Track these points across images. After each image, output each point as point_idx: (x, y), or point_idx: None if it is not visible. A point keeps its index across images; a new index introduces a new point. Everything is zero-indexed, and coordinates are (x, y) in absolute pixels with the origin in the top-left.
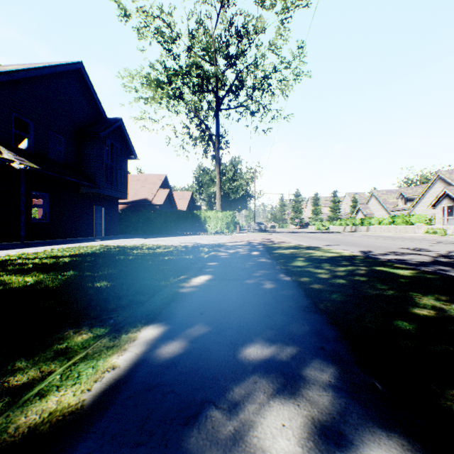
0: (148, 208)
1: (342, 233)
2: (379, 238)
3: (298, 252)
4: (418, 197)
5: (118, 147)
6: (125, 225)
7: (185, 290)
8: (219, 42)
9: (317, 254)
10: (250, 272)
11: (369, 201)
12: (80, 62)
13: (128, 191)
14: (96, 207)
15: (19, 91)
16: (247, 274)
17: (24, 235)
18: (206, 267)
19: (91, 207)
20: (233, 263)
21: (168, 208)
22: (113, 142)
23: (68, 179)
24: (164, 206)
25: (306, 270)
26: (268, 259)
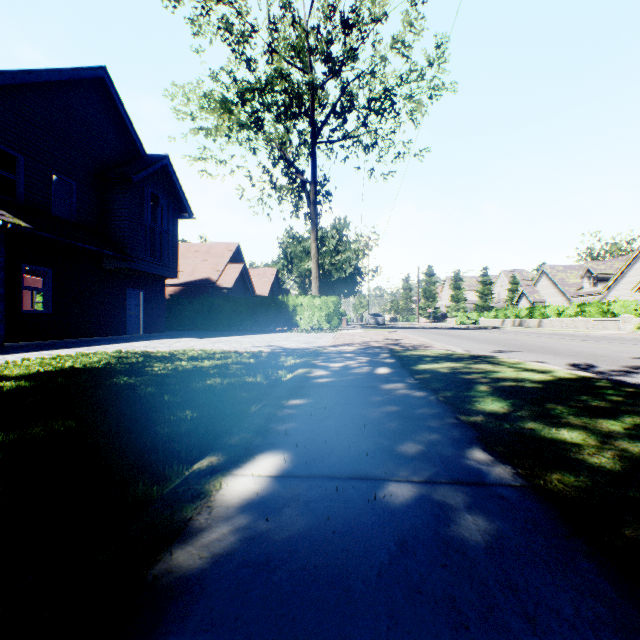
0: (211, 292)
1: (502, 329)
2: (571, 338)
3: (465, 370)
4: (615, 275)
5: (162, 200)
6: (176, 318)
7: (175, 560)
8: (316, 35)
9: (505, 374)
10: (389, 436)
11: (537, 282)
12: (102, 68)
13: (183, 267)
14: (130, 290)
15: (0, 107)
16: (382, 446)
17: (4, 334)
18: (279, 414)
19: (121, 290)
20: (341, 401)
21: (241, 292)
22: (154, 192)
23: (80, 246)
24: (235, 289)
25: (529, 432)
26: (415, 390)
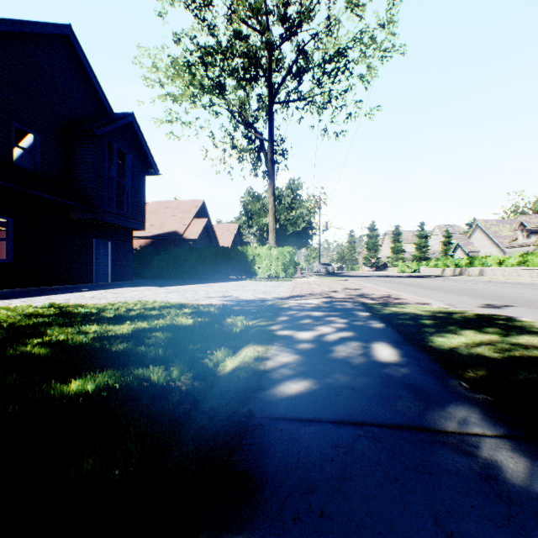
0: (178, 243)
1: (446, 277)
2: (535, 288)
3: (526, 353)
4: None
5: (129, 156)
6: (145, 267)
7: None
8: None
9: None
10: None
11: (472, 235)
12: (67, 25)
13: (153, 221)
14: (98, 241)
15: None
16: None
17: None
18: None
19: (88, 240)
20: None
21: (206, 244)
22: (120, 148)
23: (38, 195)
24: (200, 241)
25: None
26: None
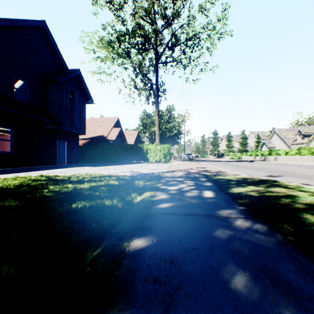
0: (104, 142)
1: (256, 161)
2: (301, 167)
3: (271, 194)
4: None
5: (77, 93)
6: (85, 156)
7: None
8: (158, 3)
9: (308, 199)
10: None
11: (271, 137)
12: (43, 21)
13: (90, 129)
14: (59, 141)
15: None
16: None
17: None
18: (113, 278)
19: (54, 141)
20: (187, 243)
21: (119, 142)
22: (72, 89)
23: (28, 116)
24: (116, 141)
25: None
26: (252, 221)
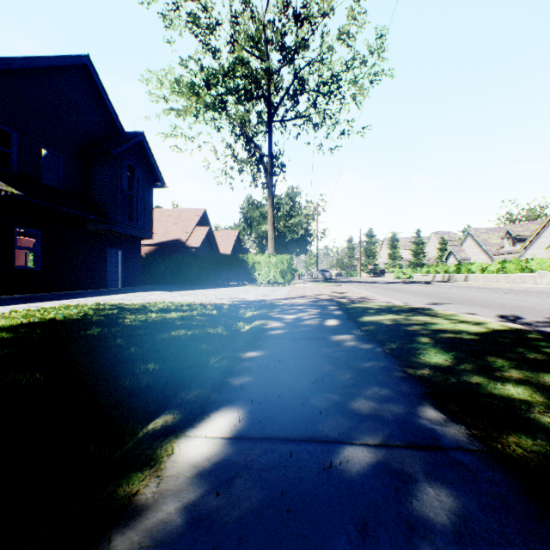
0: (181, 251)
1: (433, 283)
2: (494, 292)
3: (406, 322)
4: (531, 236)
5: (139, 171)
6: (150, 274)
7: None
8: (272, 28)
9: (443, 326)
10: (341, 391)
11: (463, 243)
12: (86, 56)
13: (157, 229)
14: (110, 249)
15: None
16: (335, 403)
17: None
18: (236, 367)
19: (102, 249)
20: (295, 353)
21: (207, 251)
22: (131, 164)
23: (65, 211)
24: (202, 248)
25: (476, 387)
26: (363, 342)
